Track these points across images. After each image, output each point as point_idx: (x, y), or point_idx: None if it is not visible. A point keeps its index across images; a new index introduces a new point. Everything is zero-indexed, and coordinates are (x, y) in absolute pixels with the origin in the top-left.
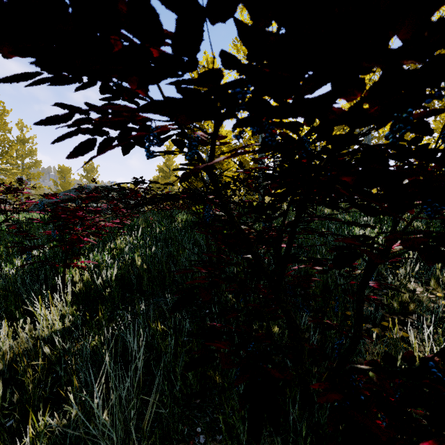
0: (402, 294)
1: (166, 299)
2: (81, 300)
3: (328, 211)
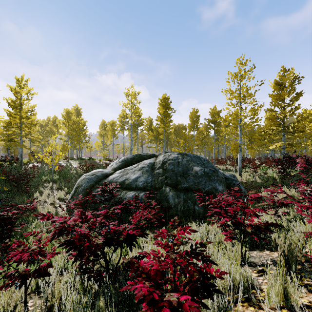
0: (40, 185)
1: None
2: None
3: (46, 168)
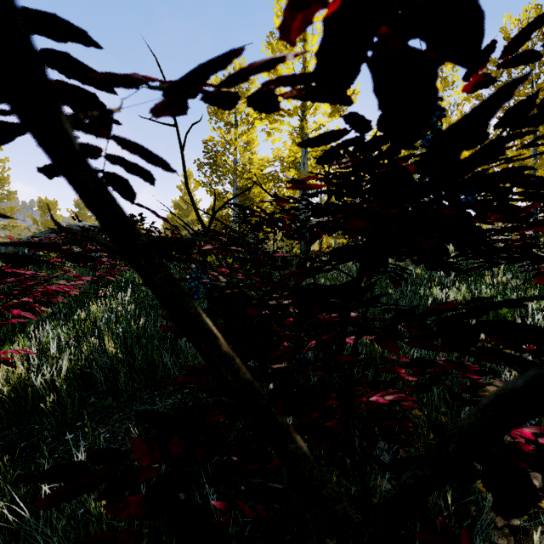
0: None
1: (154, 407)
2: (5, 416)
3: (389, 260)
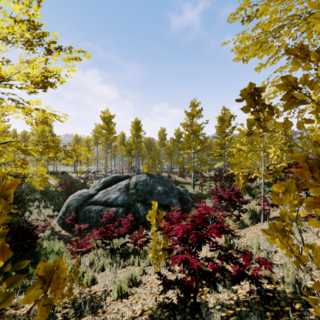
0: (27, 205)
1: None
2: None
3: (24, 186)
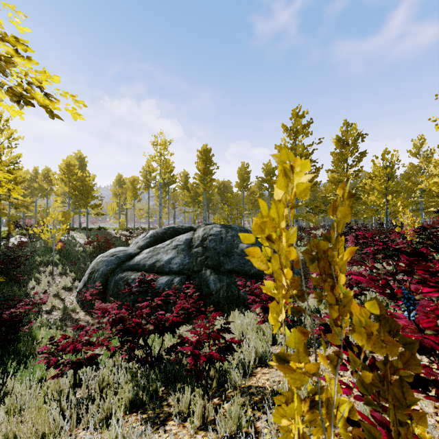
0: (35, 270)
1: None
2: None
3: (39, 244)
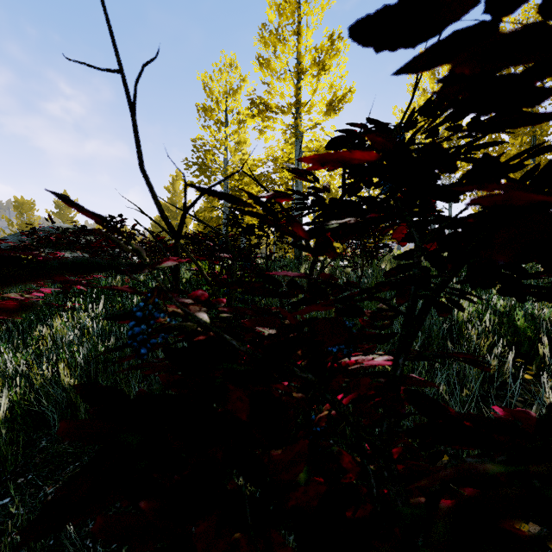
0: None
1: None
2: None
3: (387, 266)
